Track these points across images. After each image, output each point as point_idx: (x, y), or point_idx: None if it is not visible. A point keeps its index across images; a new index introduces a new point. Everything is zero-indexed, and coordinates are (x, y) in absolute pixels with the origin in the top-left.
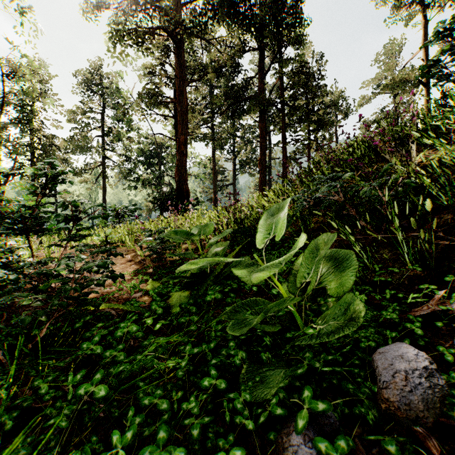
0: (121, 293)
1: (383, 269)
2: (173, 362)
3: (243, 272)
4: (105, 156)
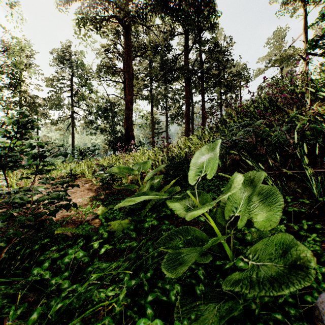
0: (78, 216)
1: (293, 200)
2: (112, 292)
3: (176, 205)
4: (74, 111)
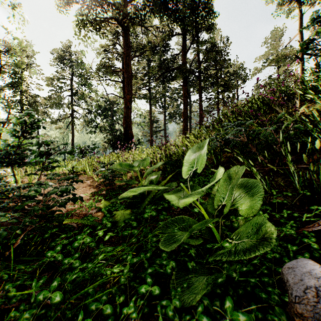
0: (81, 209)
1: (278, 193)
2: (117, 269)
3: (172, 196)
4: (73, 110)
